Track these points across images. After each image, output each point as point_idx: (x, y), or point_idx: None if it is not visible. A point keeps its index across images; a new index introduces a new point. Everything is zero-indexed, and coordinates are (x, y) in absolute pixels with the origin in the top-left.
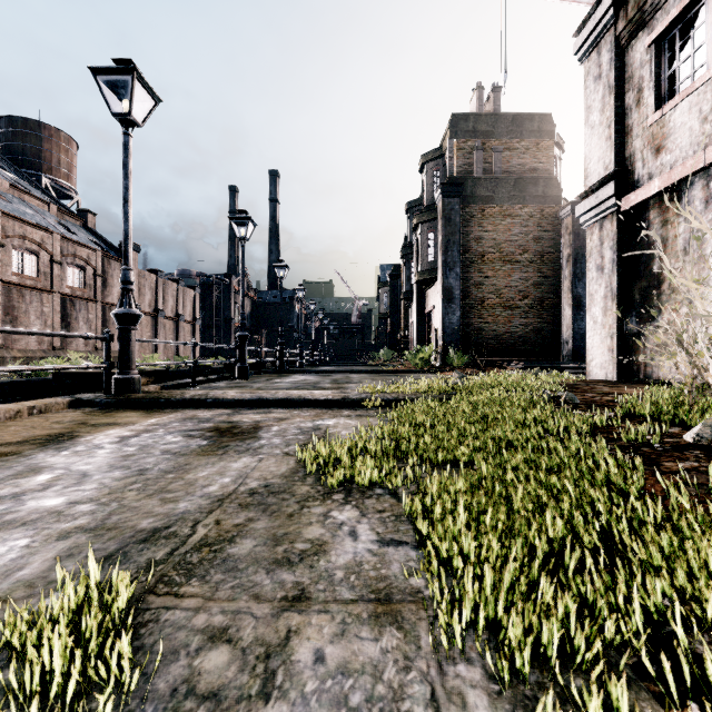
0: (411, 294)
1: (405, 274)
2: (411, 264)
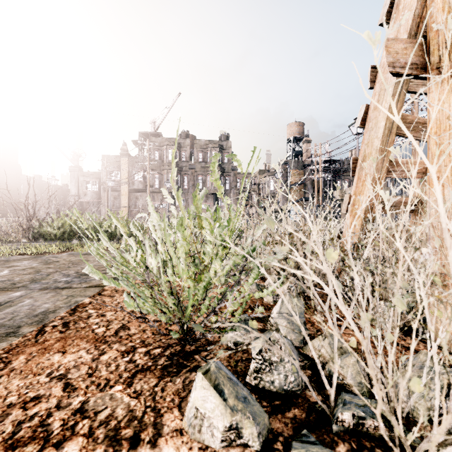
0: None
1: None
2: None
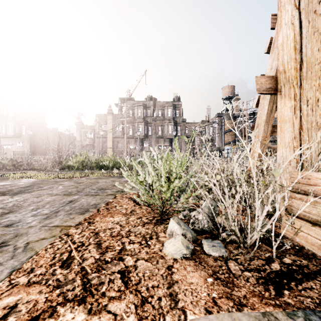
0: None
1: None
2: None
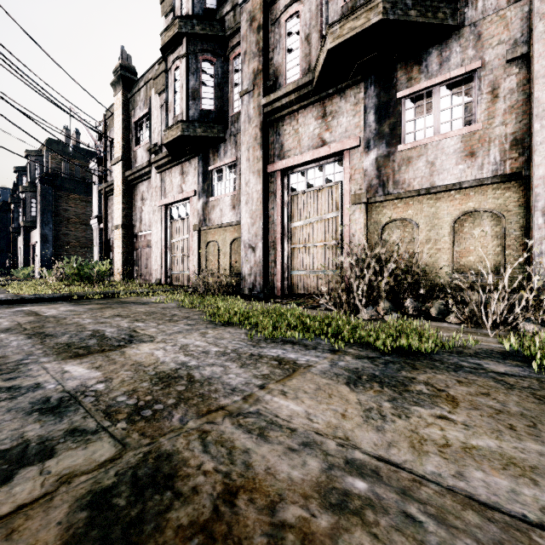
0: (19, 230)
1: (14, 215)
2: (19, 209)
